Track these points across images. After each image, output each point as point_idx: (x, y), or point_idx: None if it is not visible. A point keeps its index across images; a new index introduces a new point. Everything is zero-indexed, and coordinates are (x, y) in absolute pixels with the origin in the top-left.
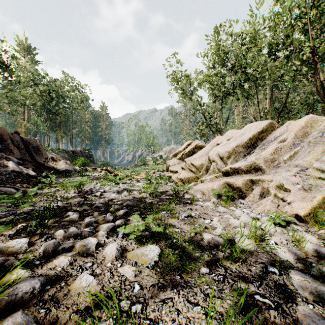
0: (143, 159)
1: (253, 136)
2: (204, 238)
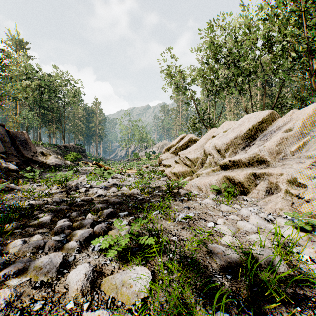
0: (136, 154)
1: (253, 127)
2: (211, 252)
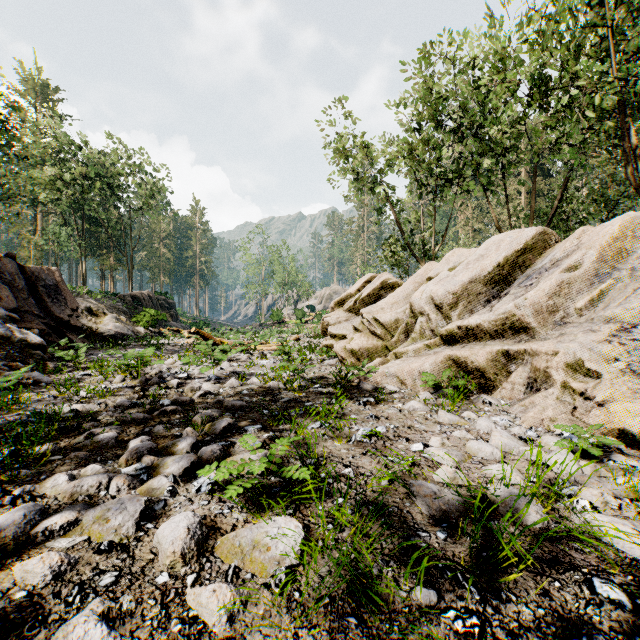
0: (277, 313)
1: (506, 261)
2: (414, 493)
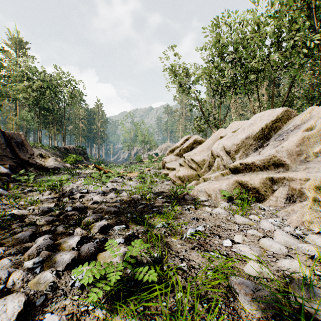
0: (139, 157)
1: (266, 126)
2: (236, 290)
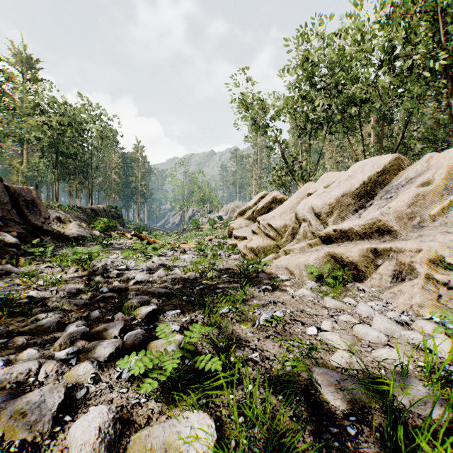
0: (196, 221)
1: (369, 180)
2: (318, 381)
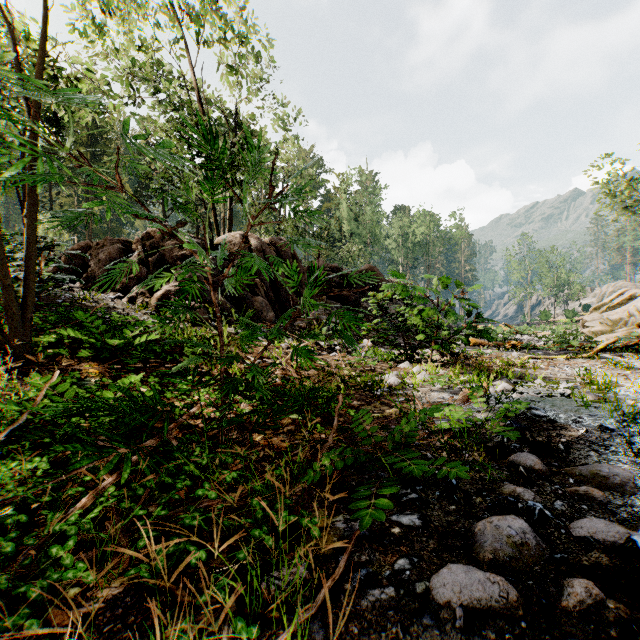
0: (545, 314)
1: None
2: None
